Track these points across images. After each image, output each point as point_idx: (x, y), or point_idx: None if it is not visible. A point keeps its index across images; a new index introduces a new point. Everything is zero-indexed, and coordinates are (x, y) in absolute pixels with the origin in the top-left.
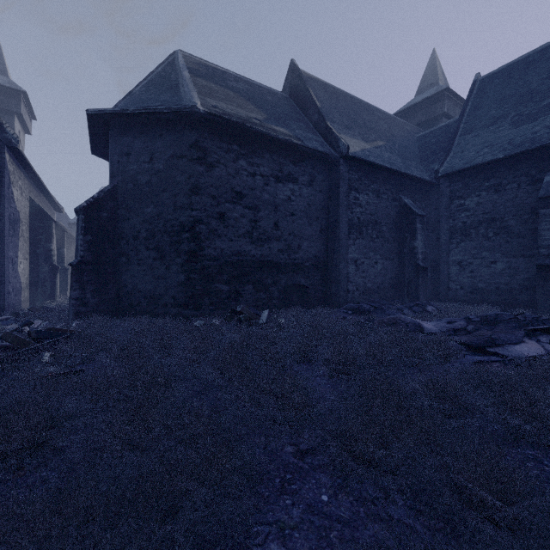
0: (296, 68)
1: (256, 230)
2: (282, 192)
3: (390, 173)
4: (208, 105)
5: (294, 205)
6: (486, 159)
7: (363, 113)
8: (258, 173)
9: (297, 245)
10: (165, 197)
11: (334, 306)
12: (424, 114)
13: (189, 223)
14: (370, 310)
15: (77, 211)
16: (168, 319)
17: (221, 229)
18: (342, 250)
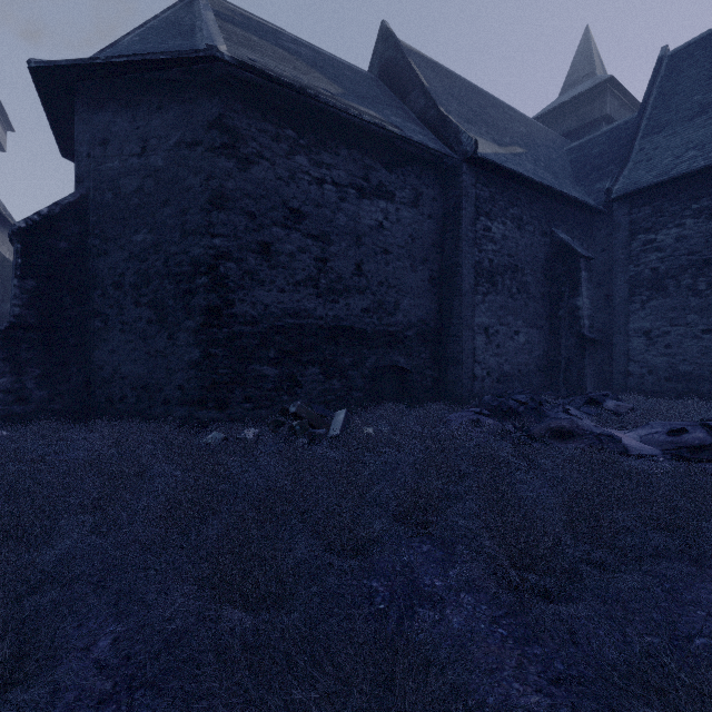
0: (389, 33)
1: (325, 275)
2: (368, 215)
3: (538, 191)
4: (241, 55)
5: (388, 237)
6: (696, 165)
7: (491, 107)
8: (328, 179)
9: (393, 302)
10: (167, 214)
11: (452, 401)
12: (574, 119)
13: (207, 260)
14: (520, 410)
15: (11, 238)
16: (169, 426)
17: (264, 270)
18: (465, 311)
